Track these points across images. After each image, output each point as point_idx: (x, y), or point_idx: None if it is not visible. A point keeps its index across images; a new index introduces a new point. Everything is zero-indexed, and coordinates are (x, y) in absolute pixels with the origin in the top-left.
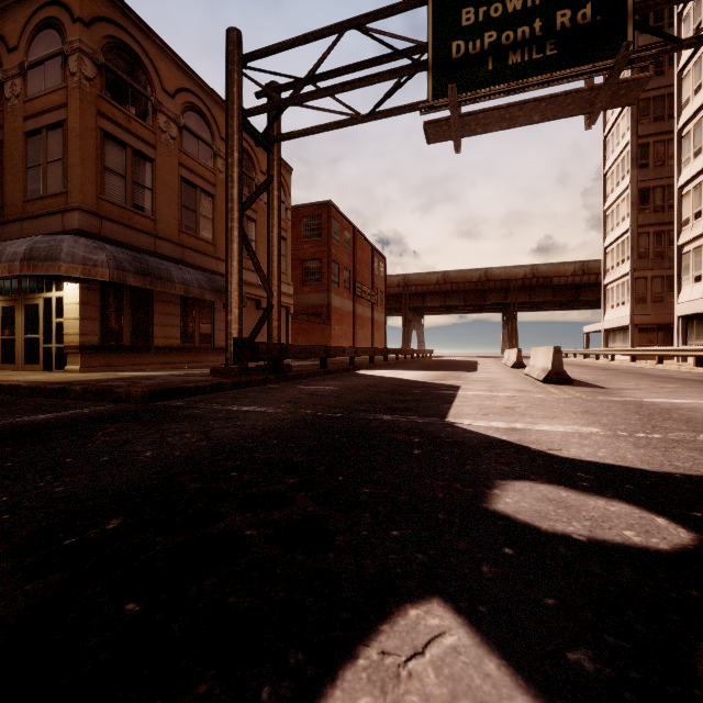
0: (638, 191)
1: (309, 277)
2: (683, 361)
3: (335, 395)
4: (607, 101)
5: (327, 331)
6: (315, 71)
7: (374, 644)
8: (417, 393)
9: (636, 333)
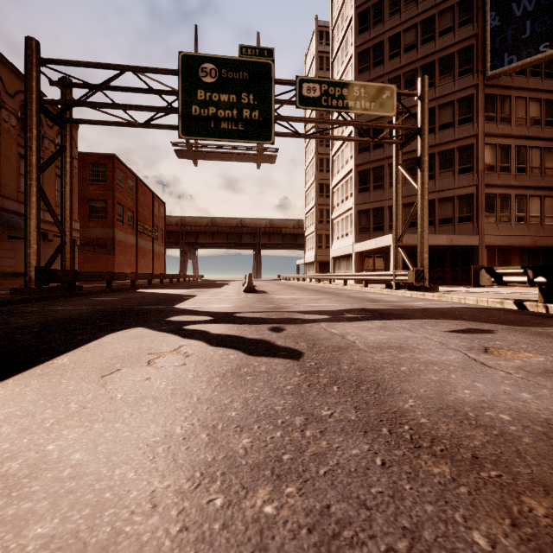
0: (319, 185)
1: (94, 214)
2: (334, 282)
3: (118, 301)
4: (263, 160)
5: (112, 259)
6: (103, 84)
7: (124, 330)
8: (170, 299)
9: (318, 266)
